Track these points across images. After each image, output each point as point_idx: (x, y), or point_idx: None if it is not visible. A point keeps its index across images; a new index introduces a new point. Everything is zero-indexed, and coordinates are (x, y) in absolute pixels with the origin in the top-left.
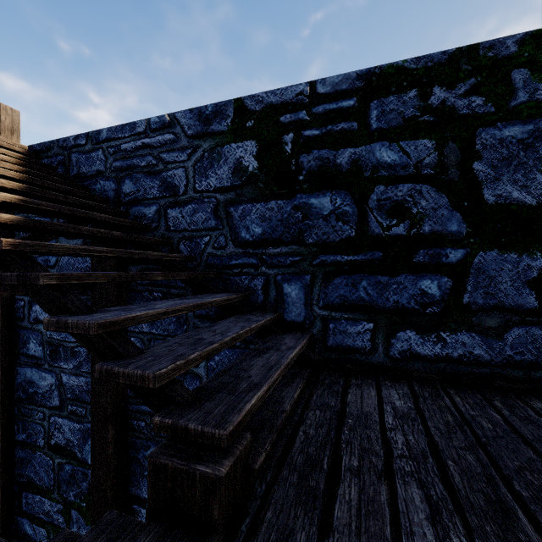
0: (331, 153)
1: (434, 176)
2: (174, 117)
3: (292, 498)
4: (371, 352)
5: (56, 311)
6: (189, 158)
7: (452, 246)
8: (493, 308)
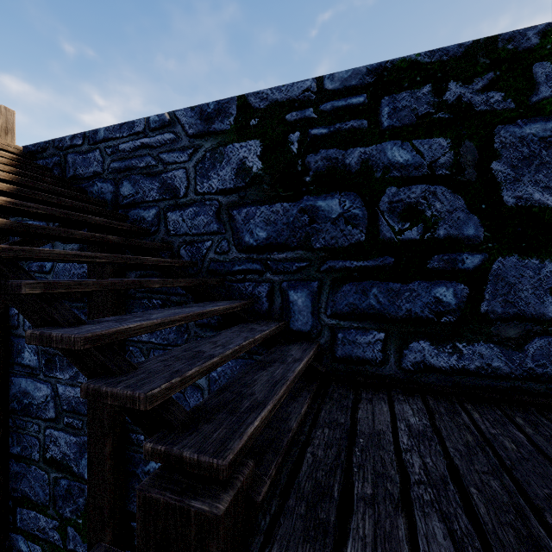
0: (340, 153)
1: (449, 177)
2: (174, 115)
3: (300, 533)
4: (382, 364)
5: (41, 322)
6: (190, 159)
7: (469, 251)
8: (513, 317)
